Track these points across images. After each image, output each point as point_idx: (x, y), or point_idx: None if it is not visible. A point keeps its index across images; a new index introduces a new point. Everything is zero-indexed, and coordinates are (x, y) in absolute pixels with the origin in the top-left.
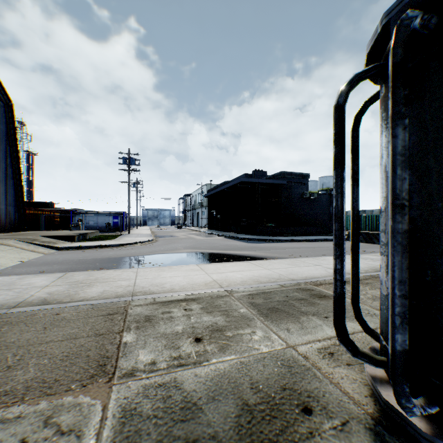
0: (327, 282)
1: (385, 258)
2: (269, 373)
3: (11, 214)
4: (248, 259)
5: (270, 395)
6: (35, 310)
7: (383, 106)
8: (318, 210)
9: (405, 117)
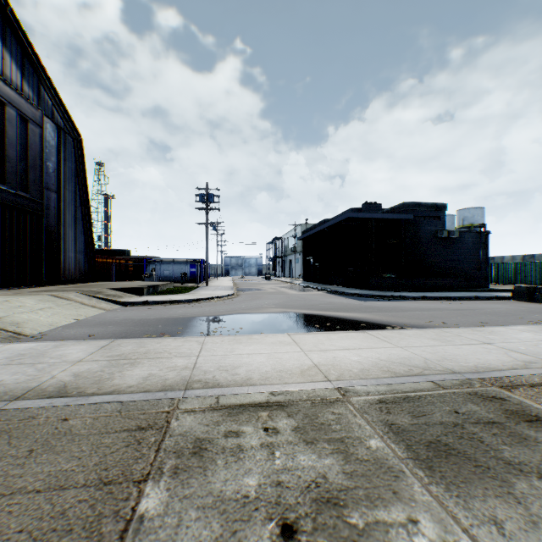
0: (524, 382)
1: None
2: None
3: (80, 263)
4: (363, 326)
5: None
6: (40, 407)
7: None
8: (460, 254)
9: None
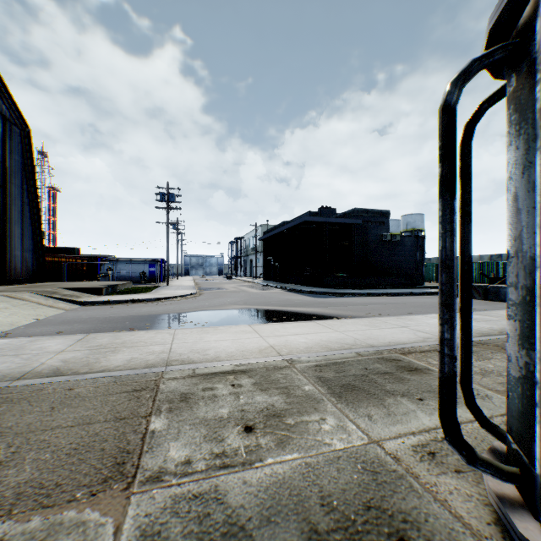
0: (418, 350)
1: (516, 324)
2: (346, 482)
3: (28, 262)
4: (314, 318)
5: (348, 517)
6: (44, 383)
7: (512, 105)
8: (402, 256)
9: None
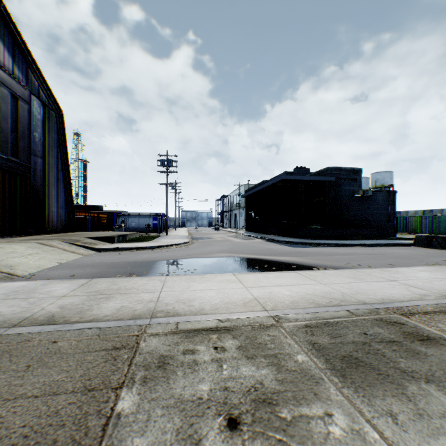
0: (420, 311)
1: None
2: None
3: (62, 216)
4: (294, 267)
5: None
6: (34, 332)
7: None
8: (373, 209)
9: None
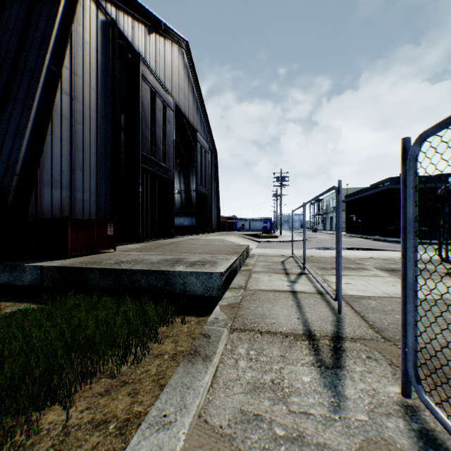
0: None
1: None
2: None
3: (215, 221)
4: None
5: None
6: (312, 256)
7: None
8: None
9: (446, 206)
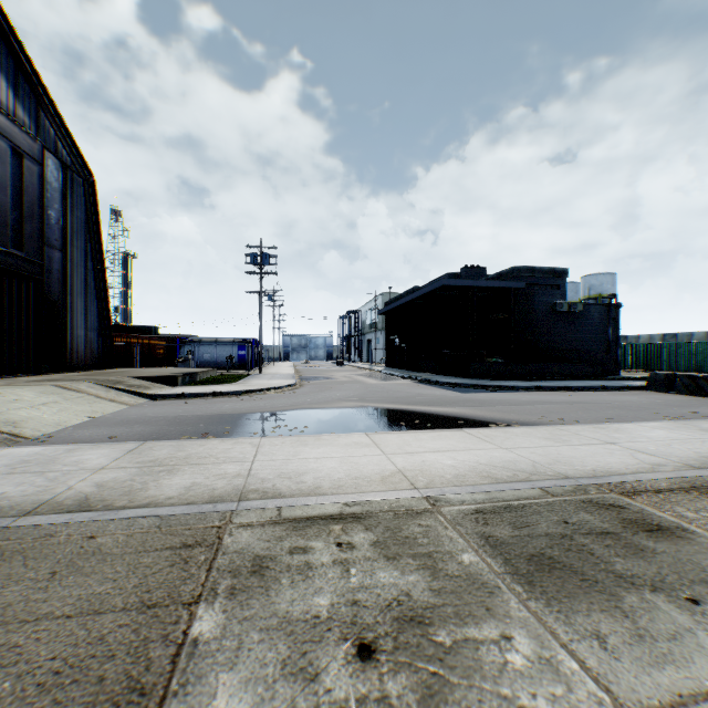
0: (649, 488)
1: None
2: None
3: (93, 344)
4: (461, 423)
5: None
6: (58, 523)
7: None
8: (585, 333)
9: None
